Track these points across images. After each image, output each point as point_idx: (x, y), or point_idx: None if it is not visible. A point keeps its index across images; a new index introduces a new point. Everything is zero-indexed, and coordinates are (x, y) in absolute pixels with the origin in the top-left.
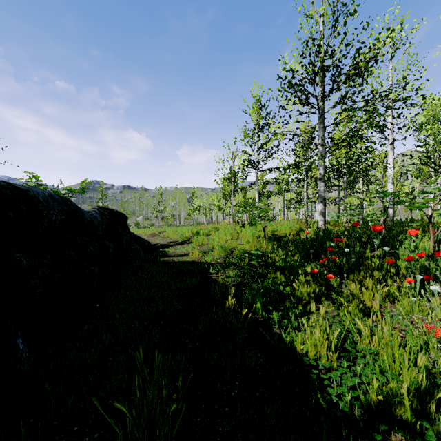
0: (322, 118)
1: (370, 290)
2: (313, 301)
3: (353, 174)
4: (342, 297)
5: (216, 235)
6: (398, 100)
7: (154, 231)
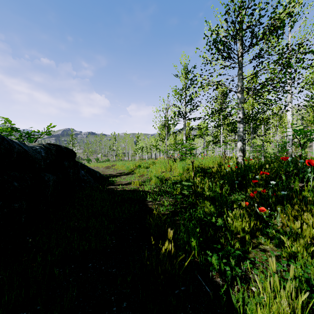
0: (241, 70)
1: (310, 226)
2: (248, 236)
3: (258, 122)
4: (275, 230)
5: (153, 167)
6: (310, 51)
7: (108, 165)
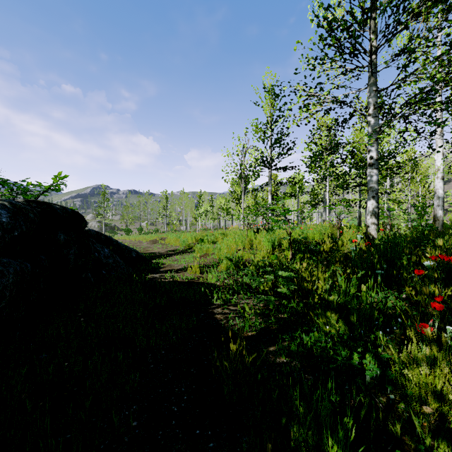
0: (375, 77)
1: None
2: None
3: (383, 172)
4: None
5: (223, 243)
6: None
7: (155, 238)
